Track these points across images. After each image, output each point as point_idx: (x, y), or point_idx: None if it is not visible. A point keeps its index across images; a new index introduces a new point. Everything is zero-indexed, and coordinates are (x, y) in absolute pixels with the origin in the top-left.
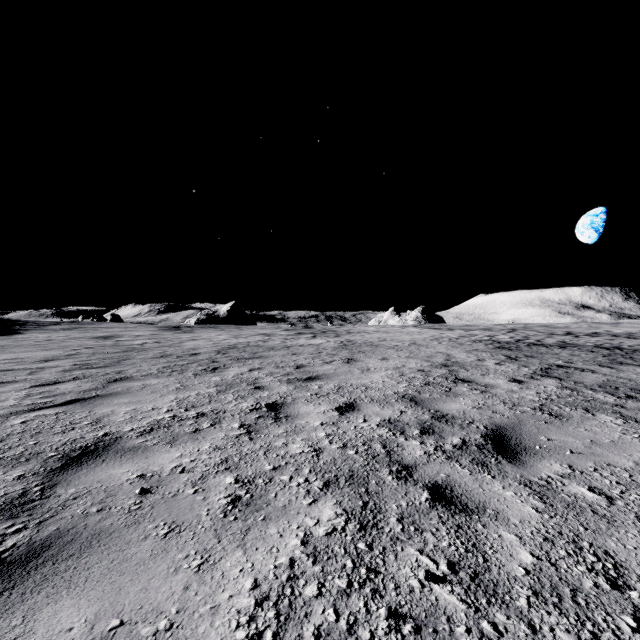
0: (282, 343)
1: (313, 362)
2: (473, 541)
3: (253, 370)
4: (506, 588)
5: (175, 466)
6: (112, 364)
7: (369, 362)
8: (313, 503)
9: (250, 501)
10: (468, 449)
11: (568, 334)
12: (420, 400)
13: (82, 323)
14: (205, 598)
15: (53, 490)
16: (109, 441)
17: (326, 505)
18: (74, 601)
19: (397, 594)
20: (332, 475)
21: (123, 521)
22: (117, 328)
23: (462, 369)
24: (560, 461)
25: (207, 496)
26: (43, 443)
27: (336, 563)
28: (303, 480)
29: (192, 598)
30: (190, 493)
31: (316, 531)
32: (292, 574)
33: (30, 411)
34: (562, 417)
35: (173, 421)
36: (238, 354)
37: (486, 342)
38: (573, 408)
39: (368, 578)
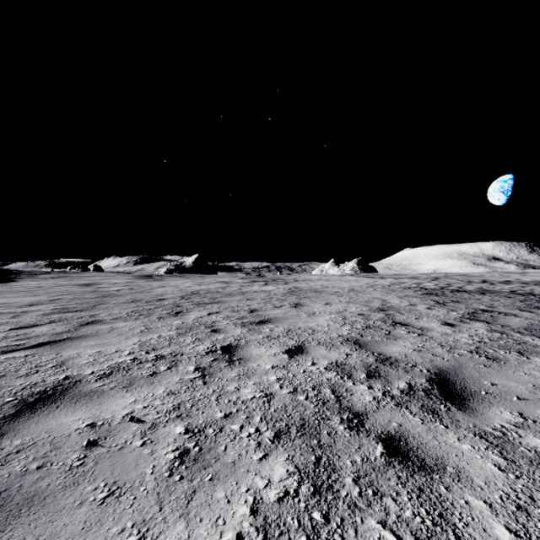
0: (238, 290)
1: (265, 307)
2: (439, 510)
3: (211, 314)
4: None
5: (127, 413)
6: (88, 308)
7: (314, 307)
8: (264, 458)
9: (198, 456)
10: (416, 394)
11: (484, 282)
12: (363, 343)
13: (69, 272)
14: None
15: None
16: (68, 385)
17: (277, 461)
18: None
19: None
20: (283, 424)
21: (61, 481)
22: (98, 277)
23: (398, 313)
24: (509, 408)
25: (154, 449)
26: (4, 387)
27: None
28: (254, 430)
29: None
30: (137, 445)
31: (267, 495)
32: None
33: (2, 353)
34: (499, 360)
35: (133, 364)
36: (199, 299)
37: (415, 289)
38: (507, 351)
39: None
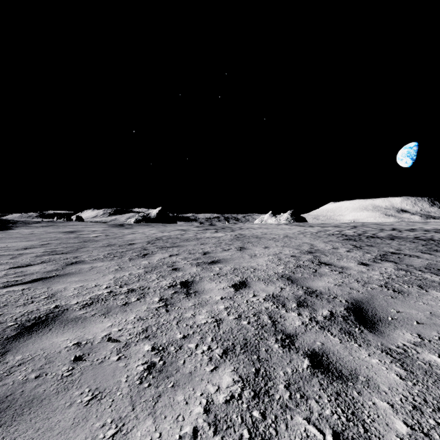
0: (194, 236)
1: (215, 250)
2: (352, 409)
3: (172, 256)
4: None
5: (105, 335)
6: (72, 251)
7: (255, 250)
8: (214, 370)
9: (162, 368)
10: (336, 320)
11: (394, 230)
12: (295, 279)
13: (56, 222)
14: None
15: (3, 357)
16: (57, 312)
17: (225, 372)
18: None
19: None
20: (230, 343)
21: (55, 387)
22: (80, 225)
23: (323, 255)
24: (410, 331)
25: (128, 363)
26: (6, 314)
27: (234, 433)
28: (206, 348)
29: None
30: (114, 360)
31: (217, 398)
32: None
33: (3, 287)
34: (403, 293)
35: (109, 296)
36: (162, 244)
37: (337, 235)
38: (410, 285)
39: None
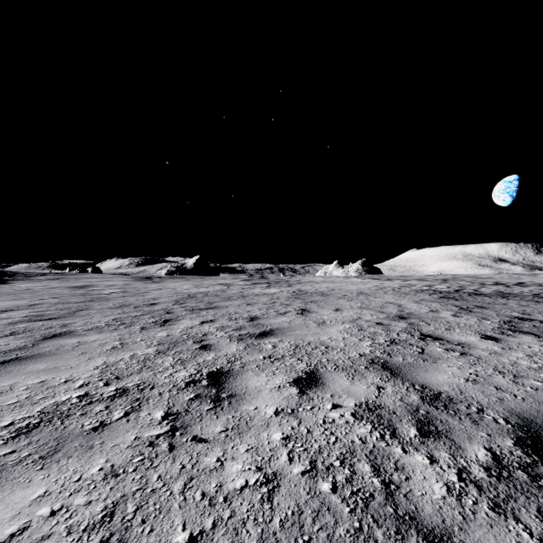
0: (239, 293)
1: (267, 313)
2: None
3: (204, 323)
4: None
5: (13, 532)
6: (65, 315)
7: (323, 313)
8: None
9: None
10: (514, 478)
11: (498, 284)
12: (395, 367)
13: (66, 274)
14: None
15: None
16: None
17: None
18: None
19: None
20: None
21: None
22: (95, 278)
23: (422, 322)
24: None
25: None
26: None
27: None
28: None
29: None
30: None
31: None
32: None
33: None
34: None
35: (78, 405)
36: (195, 304)
37: (428, 292)
38: None
39: None
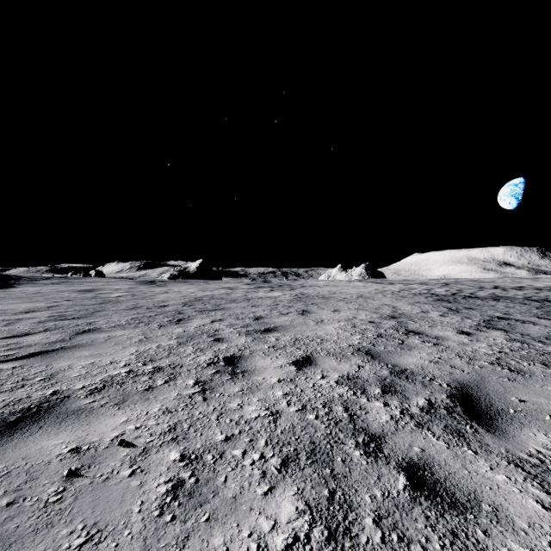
0: (243, 296)
1: (271, 314)
2: None
3: (215, 321)
4: None
5: (117, 435)
6: (85, 315)
7: (322, 314)
8: (269, 492)
9: (194, 489)
10: (437, 413)
11: (496, 288)
12: (376, 353)
13: (70, 278)
14: None
15: None
16: (55, 401)
17: (285, 496)
18: None
19: None
20: (291, 449)
21: (33, 522)
22: (100, 282)
23: (410, 321)
24: (543, 429)
25: (144, 480)
26: None
27: None
28: (258, 456)
29: None
30: (125, 476)
31: (273, 541)
32: None
33: None
34: (524, 373)
35: (128, 377)
36: (203, 306)
37: (425, 295)
38: (531, 362)
39: None
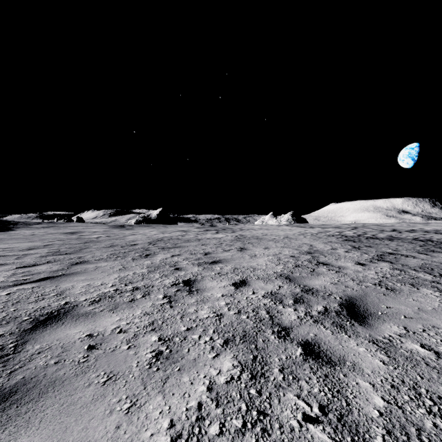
0: (195, 237)
1: (216, 250)
2: (337, 388)
3: (174, 256)
4: (365, 428)
5: (115, 327)
6: (75, 252)
7: (256, 250)
8: (216, 357)
9: (169, 355)
10: (329, 314)
11: (394, 231)
12: (293, 278)
13: (56, 223)
14: (132, 436)
15: (23, 346)
16: (68, 308)
17: (226, 358)
18: (30, 438)
19: (281, 433)
20: (230, 335)
21: (73, 371)
22: (80, 226)
23: (321, 255)
24: (397, 324)
25: (137, 351)
26: (20, 310)
27: (233, 406)
28: (209, 338)
29: (122, 436)
30: (125, 349)
31: (218, 379)
32: (200, 415)
33: (14, 286)
34: (395, 290)
35: (115, 293)
36: (164, 245)
37: (337, 236)
38: (403, 284)
39: (258, 419)
